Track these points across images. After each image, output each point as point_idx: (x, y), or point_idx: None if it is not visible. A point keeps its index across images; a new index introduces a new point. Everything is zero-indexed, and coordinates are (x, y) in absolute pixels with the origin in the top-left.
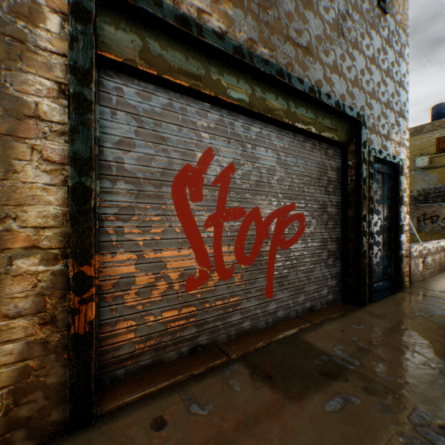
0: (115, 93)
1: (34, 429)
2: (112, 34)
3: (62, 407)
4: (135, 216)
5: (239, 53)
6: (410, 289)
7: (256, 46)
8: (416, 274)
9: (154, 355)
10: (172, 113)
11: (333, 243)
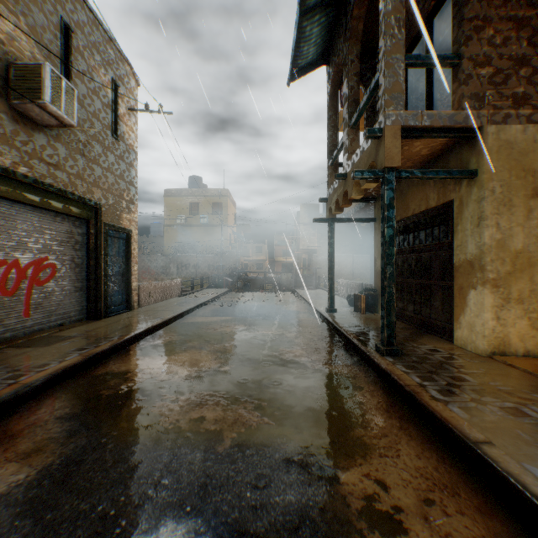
0: None
1: None
2: None
3: None
4: None
5: (8, 172)
6: (137, 310)
7: (20, 166)
8: (145, 301)
9: None
10: None
11: (80, 282)
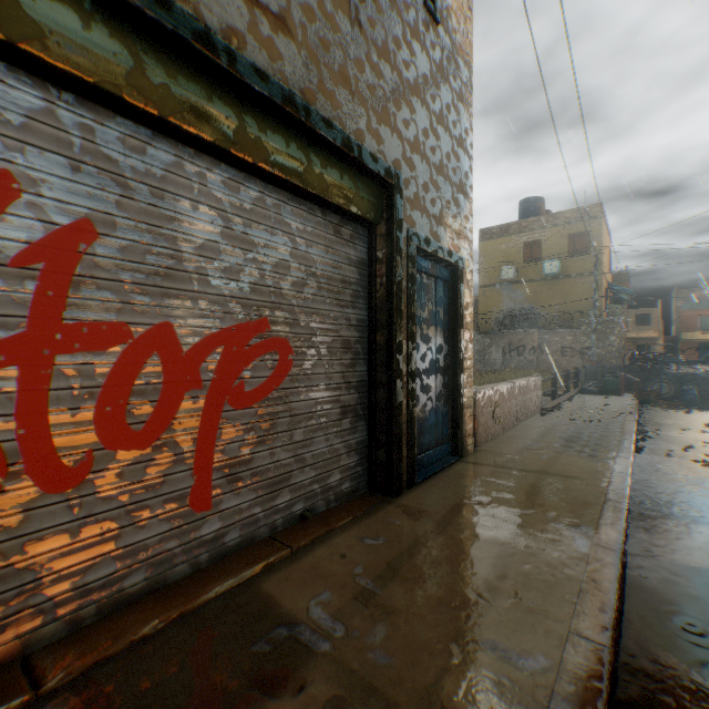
0: None
1: None
2: None
3: None
4: None
5: None
6: (474, 456)
7: None
8: (485, 431)
9: None
10: None
11: (352, 392)
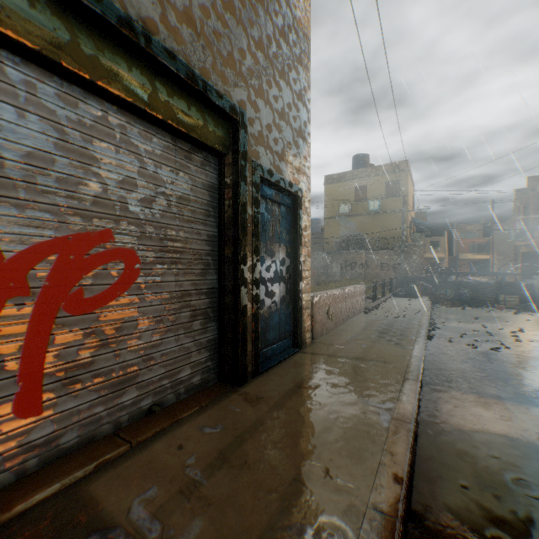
0: None
1: None
2: None
3: None
4: None
5: None
6: (311, 347)
7: None
8: (321, 327)
9: None
10: None
11: (202, 297)
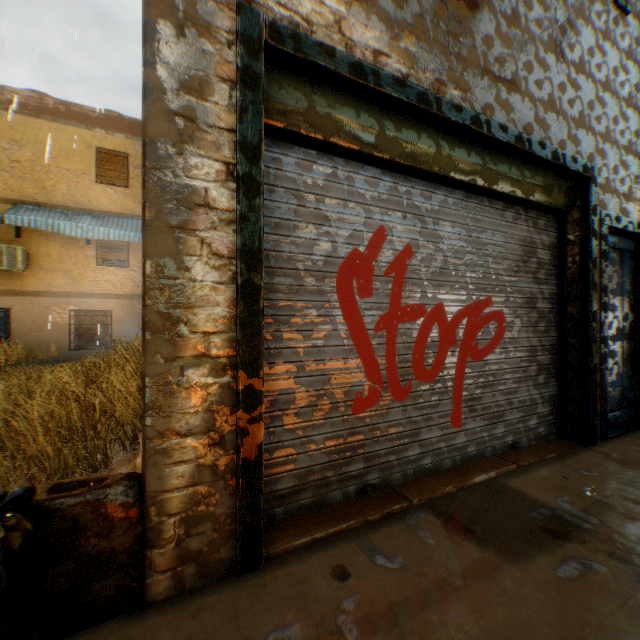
0: (273, 166)
1: (203, 565)
2: (275, 95)
3: (230, 544)
4: (295, 317)
5: (424, 102)
6: None
7: (445, 89)
8: None
9: (315, 493)
10: (336, 185)
11: (544, 353)
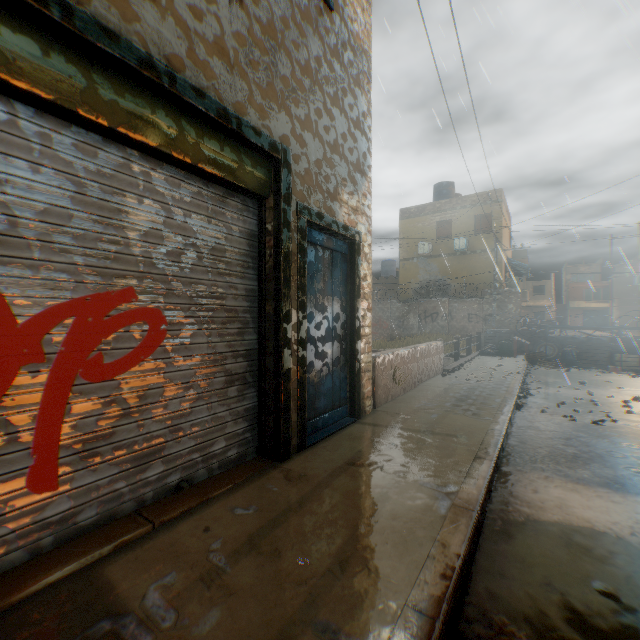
0: None
1: None
2: None
3: None
4: None
5: None
6: (371, 417)
7: None
8: (385, 393)
9: None
10: None
11: (239, 360)
